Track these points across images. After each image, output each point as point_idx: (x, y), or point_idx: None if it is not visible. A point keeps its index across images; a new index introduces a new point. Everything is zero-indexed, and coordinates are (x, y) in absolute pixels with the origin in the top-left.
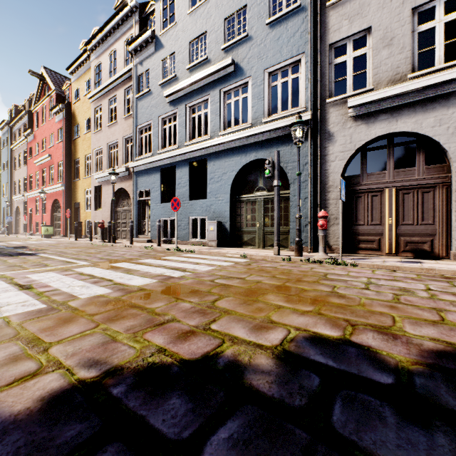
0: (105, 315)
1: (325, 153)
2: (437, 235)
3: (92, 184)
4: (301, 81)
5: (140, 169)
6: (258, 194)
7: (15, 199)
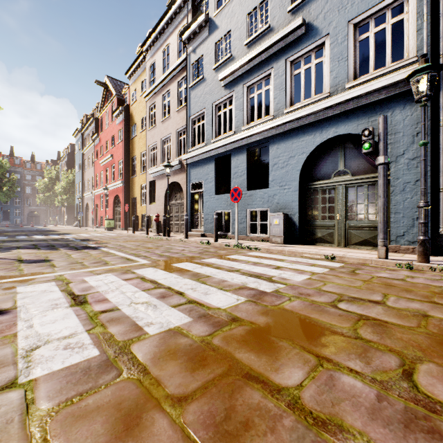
0: (205, 410)
1: None
2: None
3: (147, 179)
4: (407, 24)
5: (193, 161)
6: (338, 179)
7: (85, 196)
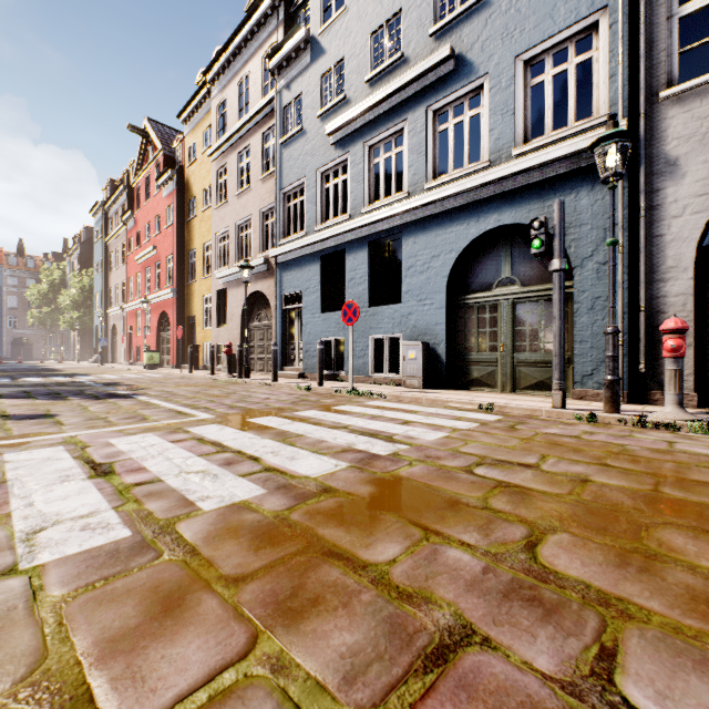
0: (266, 588)
1: (656, 202)
2: None
3: (213, 287)
4: (597, 65)
5: (287, 259)
6: (503, 291)
7: (111, 313)
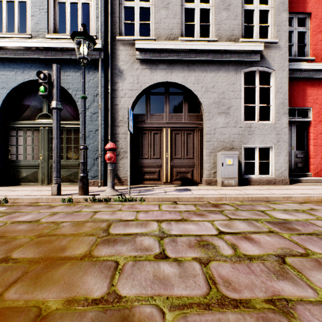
0: None
1: (115, 88)
2: (196, 166)
3: None
4: (92, 9)
5: None
6: (42, 121)
7: None
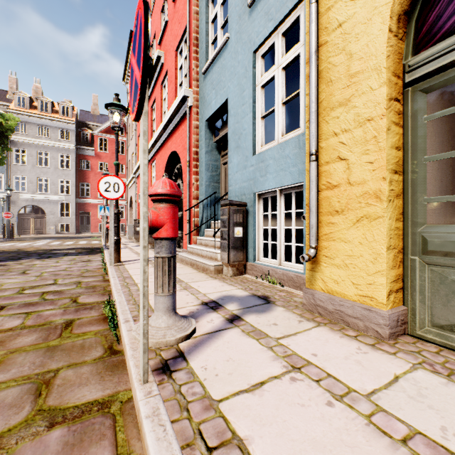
0: None
1: (12, 206)
2: (44, 229)
3: None
4: (3, 182)
5: None
6: None
7: None
